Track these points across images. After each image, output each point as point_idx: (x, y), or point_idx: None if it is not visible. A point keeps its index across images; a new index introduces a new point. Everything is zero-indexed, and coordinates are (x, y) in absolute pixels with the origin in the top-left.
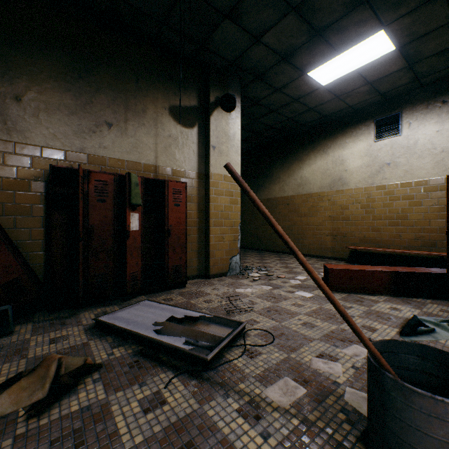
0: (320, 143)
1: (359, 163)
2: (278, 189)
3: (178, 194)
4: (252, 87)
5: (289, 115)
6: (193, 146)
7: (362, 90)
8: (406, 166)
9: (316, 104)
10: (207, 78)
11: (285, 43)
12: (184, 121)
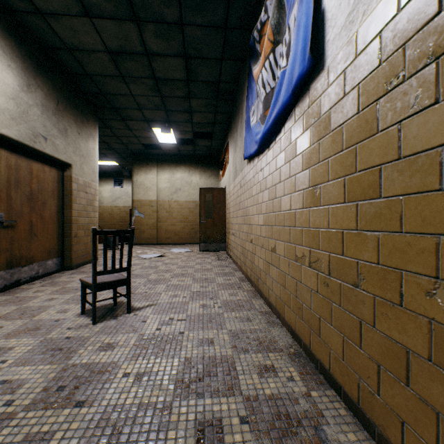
0: None
1: (108, 195)
2: None
3: None
4: None
5: None
6: None
7: (109, 168)
8: (125, 200)
9: None
10: None
11: None
12: None
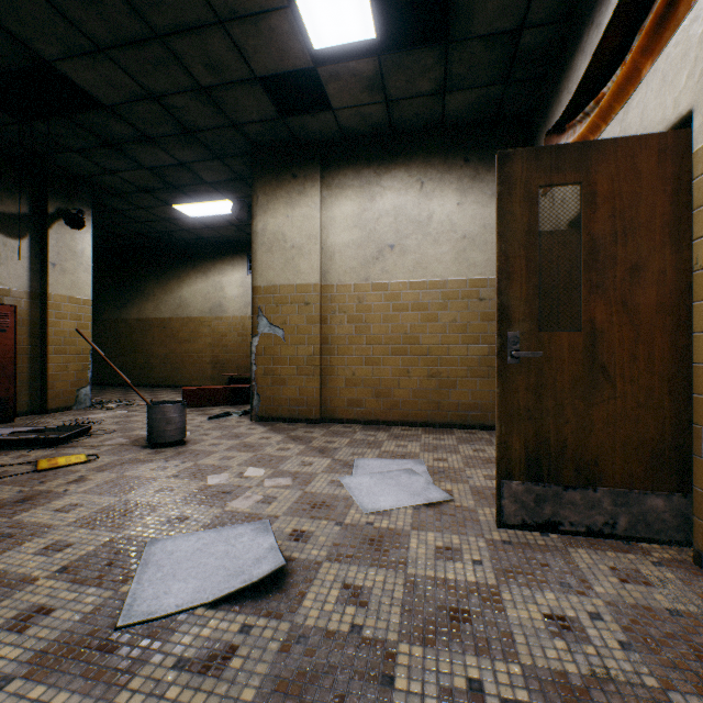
0: (202, 264)
1: (237, 293)
2: (153, 308)
3: (5, 319)
4: (110, 199)
5: (162, 229)
6: (24, 260)
7: (231, 228)
8: None
9: (191, 228)
10: (44, 184)
11: (144, 183)
12: (10, 231)
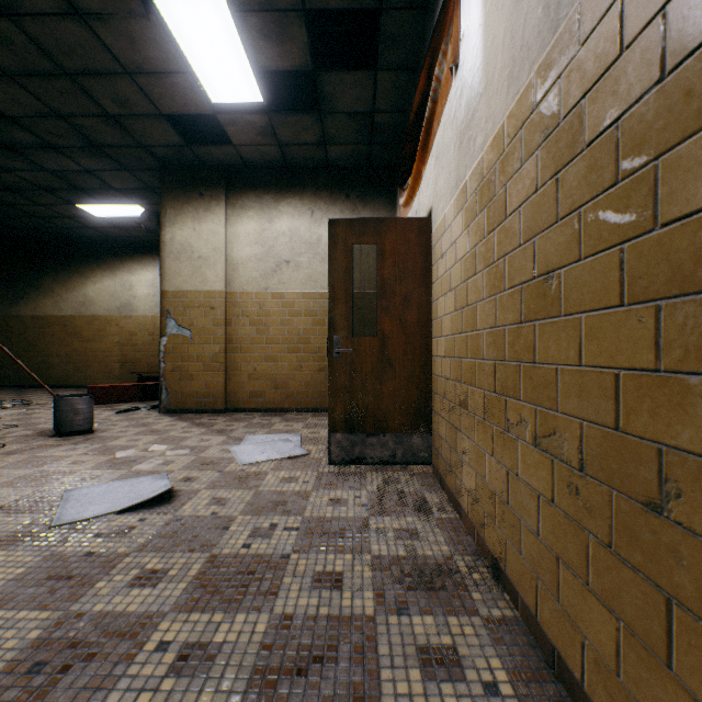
0: (109, 262)
1: (147, 292)
2: (51, 305)
3: None
4: (4, 194)
5: (63, 225)
6: None
7: (142, 229)
8: None
9: (97, 226)
10: None
11: (45, 183)
12: None
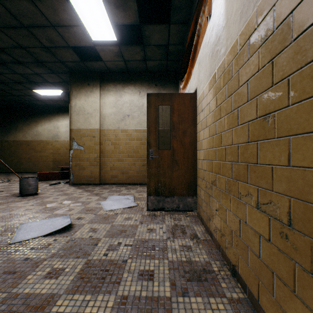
0: (48, 116)
1: (65, 130)
2: (22, 136)
3: None
4: None
5: (27, 99)
6: None
7: (62, 101)
8: None
9: (42, 100)
10: None
11: (17, 79)
12: None
